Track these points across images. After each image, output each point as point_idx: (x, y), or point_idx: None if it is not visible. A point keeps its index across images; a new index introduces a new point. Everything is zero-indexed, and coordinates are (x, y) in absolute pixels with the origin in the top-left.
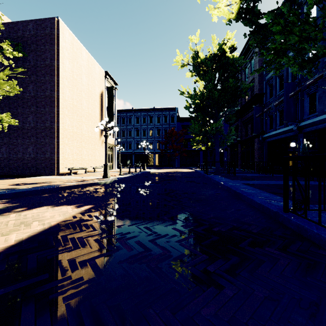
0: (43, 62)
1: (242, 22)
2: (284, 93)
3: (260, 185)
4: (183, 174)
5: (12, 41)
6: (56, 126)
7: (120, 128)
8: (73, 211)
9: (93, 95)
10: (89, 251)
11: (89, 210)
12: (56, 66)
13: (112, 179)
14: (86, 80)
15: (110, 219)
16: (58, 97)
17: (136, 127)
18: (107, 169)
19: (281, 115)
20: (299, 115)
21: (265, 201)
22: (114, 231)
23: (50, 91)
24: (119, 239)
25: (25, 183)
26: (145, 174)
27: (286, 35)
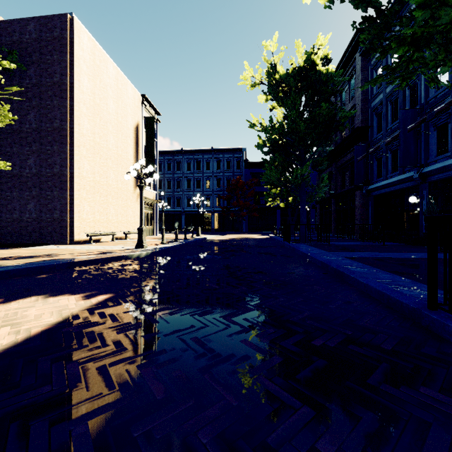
0: (49, 79)
1: (350, 2)
2: (400, 126)
3: (371, 260)
4: (254, 243)
5: (3, 47)
6: (69, 172)
7: (165, 176)
8: (76, 305)
9: (124, 128)
10: (81, 398)
11: (103, 304)
12: (69, 85)
13: (149, 249)
14: (114, 106)
15: (136, 321)
16: (72, 130)
17: (187, 175)
18: (142, 235)
19: (395, 157)
20: (421, 157)
21: (389, 288)
22: (138, 346)
23: (59, 122)
24: (144, 365)
25: (17, 257)
26: (199, 242)
27: (433, 10)
